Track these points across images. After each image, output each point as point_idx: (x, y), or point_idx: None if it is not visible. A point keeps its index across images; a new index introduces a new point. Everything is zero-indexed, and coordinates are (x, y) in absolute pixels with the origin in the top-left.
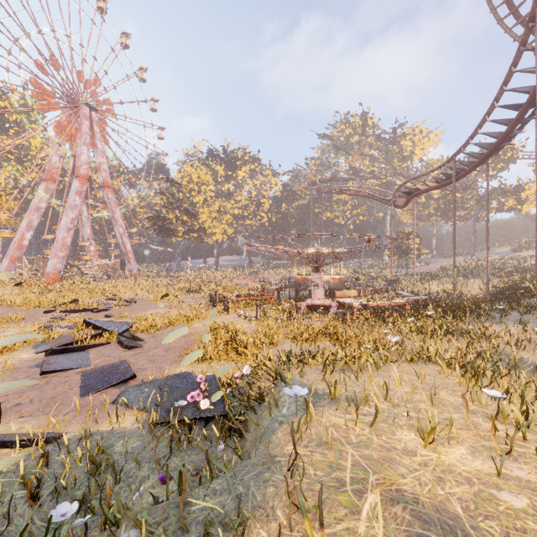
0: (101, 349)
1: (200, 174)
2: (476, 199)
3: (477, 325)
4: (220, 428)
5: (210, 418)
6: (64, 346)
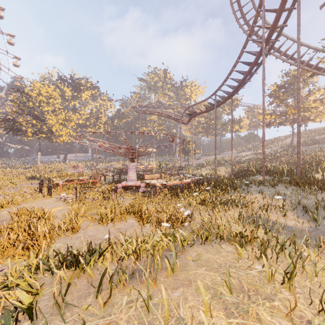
0: None
1: (48, 90)
2: (221, 124)
3: (237, 195)
4: None
5: None
6: None
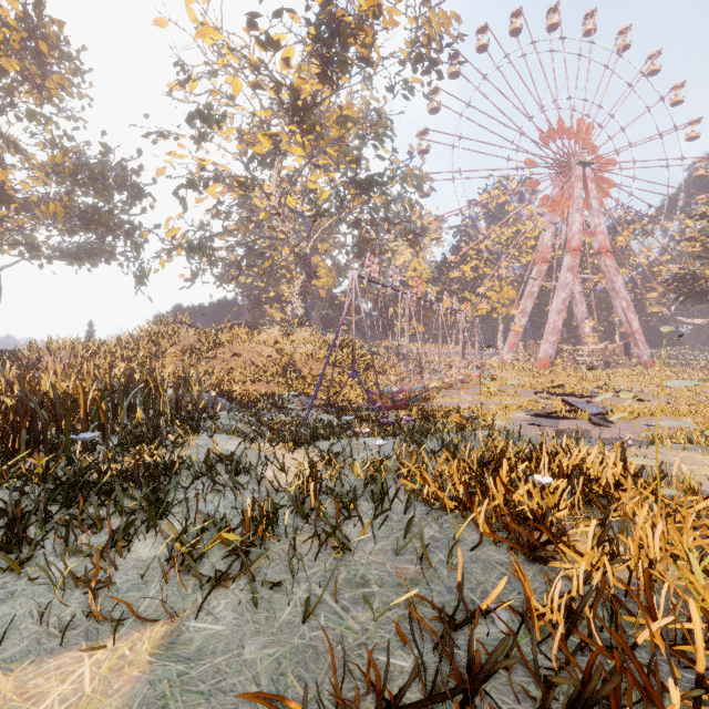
0: (572, 422)
1: None
2: None
3: None
4: None
5: None
6: (543, 413)
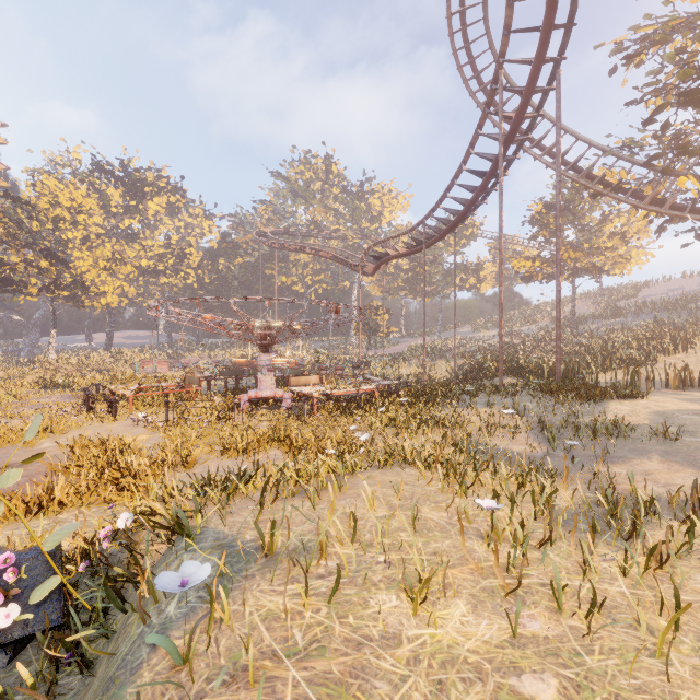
0: None
1: (74, 195)
2: (442, 274)
3: (450, 411)
4: (47, 656)
5: (25, 639)
6: None
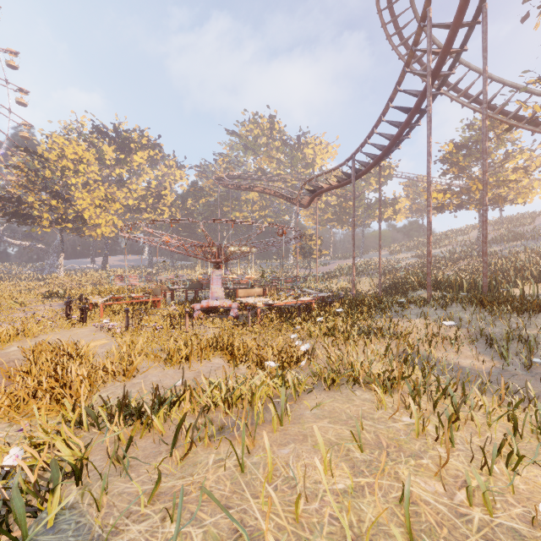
0: None
1: (76, 150)
2: (364, 207)
3: (385, 322)
4: None
5: None
6: None
